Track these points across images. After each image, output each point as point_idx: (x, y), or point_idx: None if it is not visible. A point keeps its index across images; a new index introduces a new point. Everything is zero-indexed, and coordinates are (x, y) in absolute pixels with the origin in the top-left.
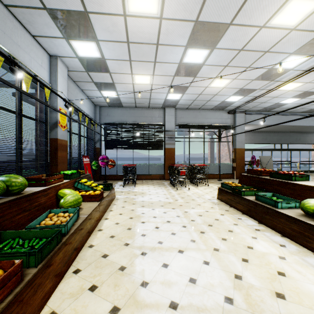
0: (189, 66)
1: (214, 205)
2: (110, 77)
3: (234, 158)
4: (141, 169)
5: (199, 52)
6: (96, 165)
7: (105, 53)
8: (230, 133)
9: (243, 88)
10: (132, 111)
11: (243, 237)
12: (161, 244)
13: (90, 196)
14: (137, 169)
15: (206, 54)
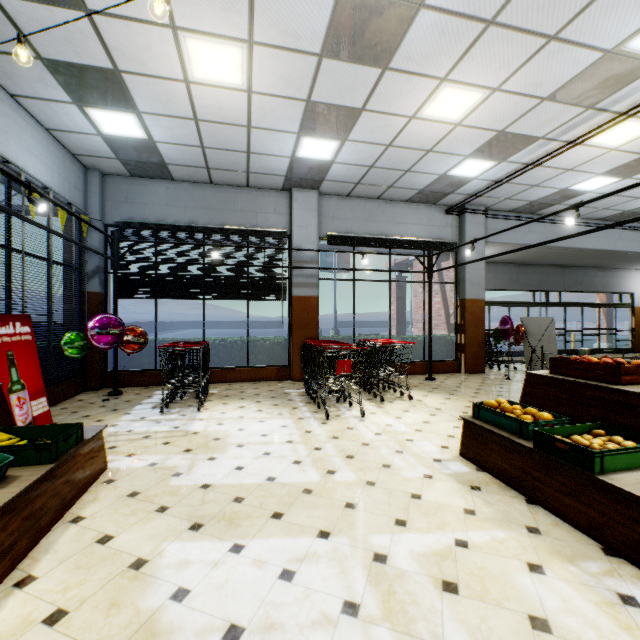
0: (372, 10)
1: (468, 494)
2: (97, 39)
3: (461, 323)
4: (227, 353)
5: None
6: (80, 345)
7: None
8: (451, 263)
9: (507, 129)
10: (200, 192)
11: None
12: None
13: None
14: (215, 353)
15: None
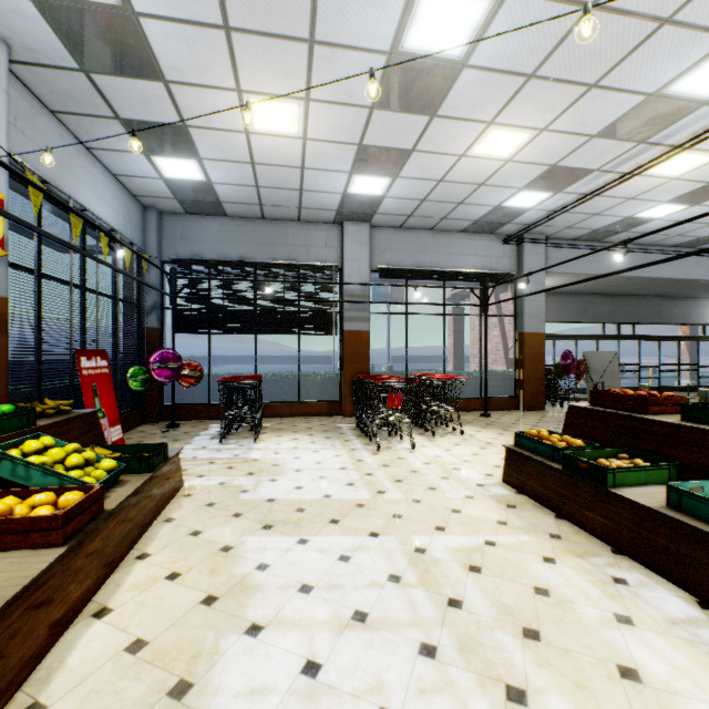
0: (419, 71)
1: (503, 511)
2: (171, 102)
3: (520, 358)
4: (278, 388)
5: (458, 4)
6: (143, 379)
7: None
8: (509, 295)
9: (559, 163)
10: (252, 228)
11: None
12: None
13: (18, 525)
14: (266, 388)
15: (480, 18)
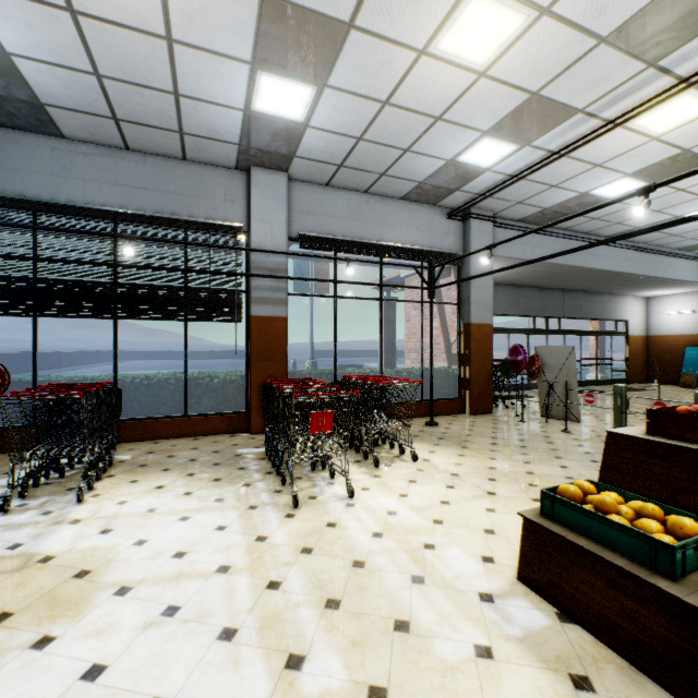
0: None
1: None
2: None
3: (466, 353)
4: (154, 397)
5: None
6: None
7: None
8: (452, 280)
9: (543, 91)
10: (109, 160)
11: None
12: None
13: None
14: (134, 398)
15: None
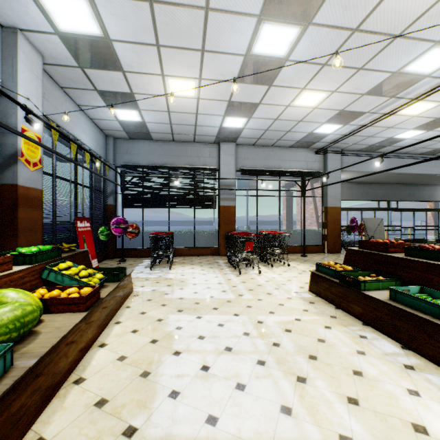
0: (261, 63)
1: (307, 305)
2: (125, 81)
3: (325, 222)
4: (182, 239)
5: (282, 31)
6: (107, 233)
7: (109, 25)
8: (319, 184)
9: (345, 109)
10: (167, 146)
11: (389, 391)
12: (213, 427)
13: (65, 301)
14: (175, 239)
15: (294, 37)
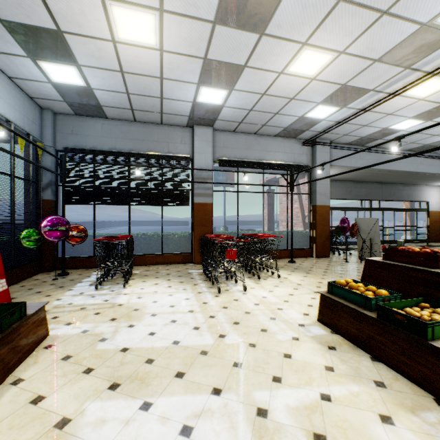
0: None
1: (327, 354)
2: (43, 5)
3: (313, 222)
4: (147, 244)
5: None
6: (35, 239)
7: None
8: (306, 180)
9: (348, 83)
10: (127, 127)
11: None
12: None
13: None
14: (138, 244)
15: None
